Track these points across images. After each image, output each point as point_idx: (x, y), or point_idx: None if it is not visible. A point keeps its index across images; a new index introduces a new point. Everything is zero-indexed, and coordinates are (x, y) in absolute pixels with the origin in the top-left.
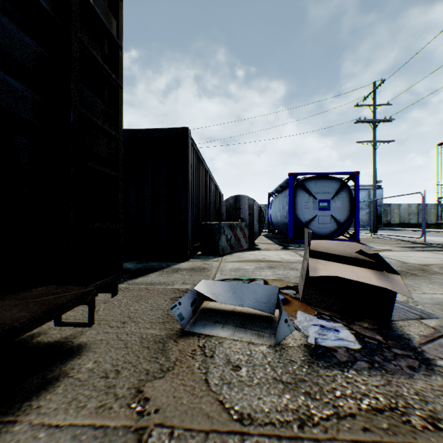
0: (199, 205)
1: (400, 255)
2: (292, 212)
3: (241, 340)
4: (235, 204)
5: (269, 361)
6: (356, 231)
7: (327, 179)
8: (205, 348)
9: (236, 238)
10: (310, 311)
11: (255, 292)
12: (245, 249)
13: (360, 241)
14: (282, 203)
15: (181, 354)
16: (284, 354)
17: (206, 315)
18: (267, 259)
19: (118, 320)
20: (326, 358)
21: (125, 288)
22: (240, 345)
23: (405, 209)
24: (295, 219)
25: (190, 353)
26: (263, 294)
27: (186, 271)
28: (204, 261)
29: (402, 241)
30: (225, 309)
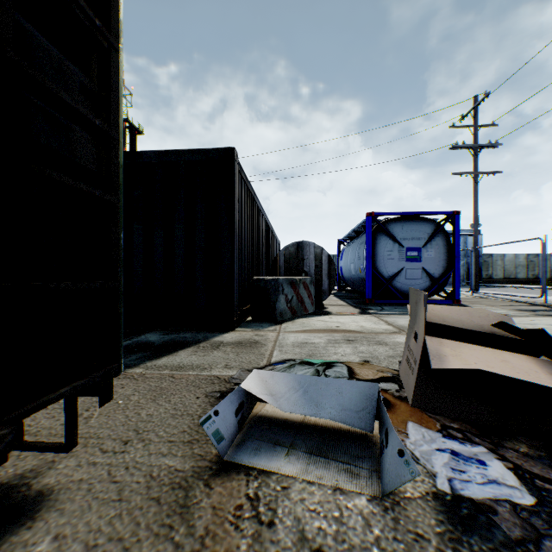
0: (249, 255)
1: (522, 321)
2: (371, 263)
3: (320, 482)
4: (297, 253)
5: (378, 537)
6: (455, 289)
7: (417, 221)
8: (259, 502)
9: (299, 299)
10: (424, 418)
11: (339, 392)
12: (310, 313)
13: (461, 302)
14: (357, 252)
15: (216, 518)
16: (402, 519)
17: (260, 430)
18: (342, 327)
19: (117, 437)
20: (481, 530)
21: (140, 376)
22: (320, 495)
23: (511, 260)
24: (376, 273)
25: (231, 514)
26: (353, 396)
27: (231, 347)
28: (256, 331)
29: (515, 302)
30: (291, 419)
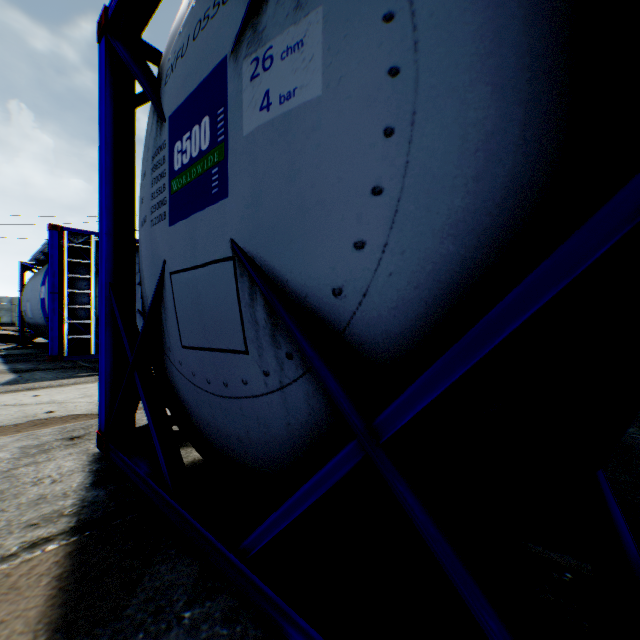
0: None
1: None
2: None
3: None
4: None
5: None
6: None
7: None
8: None
9: None
10: (0, 344)
11: None
12: None
13: None
14: None
15: None
16: None
17: None
18: None
19: None
20: None
21: None
22: None
23: None
24: None
25: None
26: None
27: None
28: None
29: None
30: None
